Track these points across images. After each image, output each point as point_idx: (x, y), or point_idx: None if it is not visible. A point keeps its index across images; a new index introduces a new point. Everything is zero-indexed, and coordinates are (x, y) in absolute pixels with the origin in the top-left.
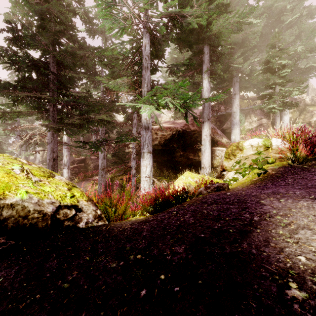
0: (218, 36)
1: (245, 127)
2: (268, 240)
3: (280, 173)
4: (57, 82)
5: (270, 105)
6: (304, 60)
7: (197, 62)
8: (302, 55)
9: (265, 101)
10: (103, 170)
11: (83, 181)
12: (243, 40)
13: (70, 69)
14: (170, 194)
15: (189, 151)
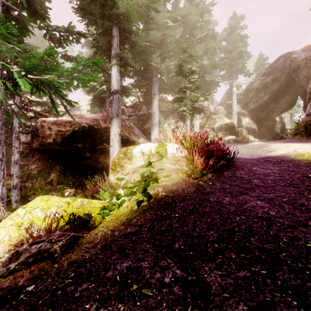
0: (128, 18)
1: (165, 128)
2: None
3: (171, 196)
4: None
5: (181, 108)
6: (210, 76)
7: (105, 44)
8: (208, 69)
9: (177, 103)
10: None
11: None
12: (162, 41)
13: None
14: None
15: (99, 152)
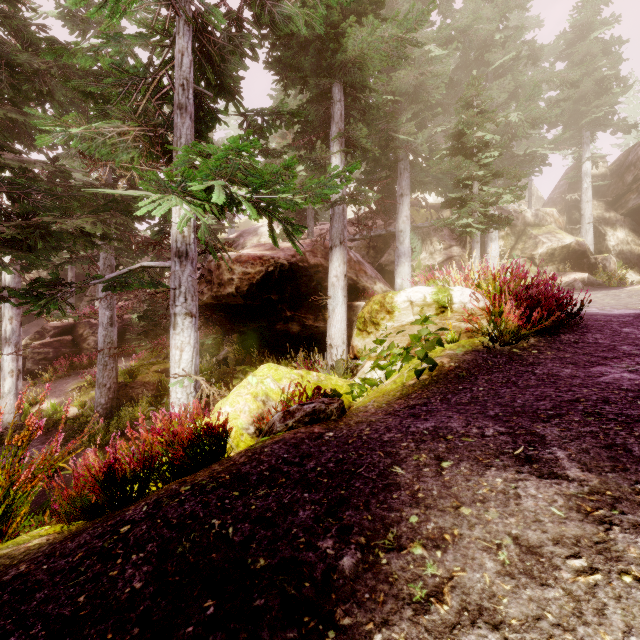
0: (362, 65)
1: (422, 261)
2: None
3: (466, 368)
4: None
5: (462, 219)
6: (524, 142)
7: (319, 117)
8: (520, 130)
9: (453, 211)
10: (109, 353)
11: (67, 379)
12: (417, 88)
13: (12, 104)
14: (180, 439)
15: (306, 309)
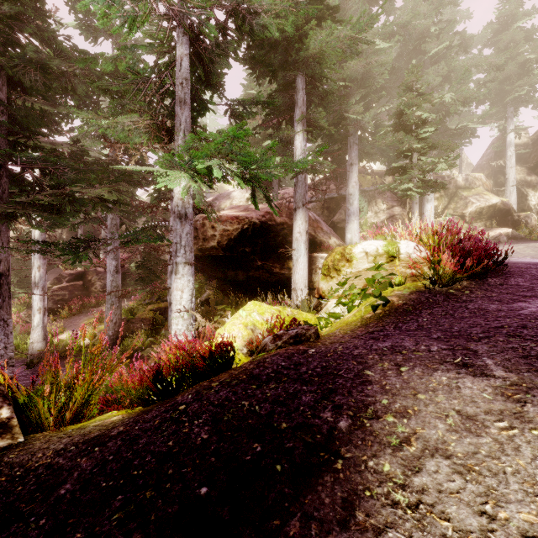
0: (321, 60)
1: (368, 219)
2: (355, 497)
3: (412, 304)
4: (10, 119)
5: (404, 184)
6: (456, 117)
7: (285, 103)
8: (453, 108)
9: (396, 177)
10: (115, 294)
11: (79, 316)
12: (365, 75)
13: (42, 98)
14: (200, 354)
15: (274, 259)
